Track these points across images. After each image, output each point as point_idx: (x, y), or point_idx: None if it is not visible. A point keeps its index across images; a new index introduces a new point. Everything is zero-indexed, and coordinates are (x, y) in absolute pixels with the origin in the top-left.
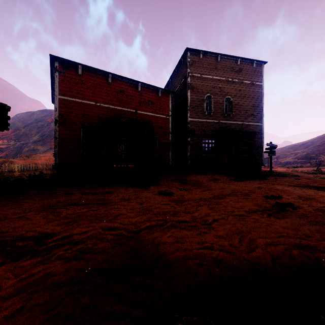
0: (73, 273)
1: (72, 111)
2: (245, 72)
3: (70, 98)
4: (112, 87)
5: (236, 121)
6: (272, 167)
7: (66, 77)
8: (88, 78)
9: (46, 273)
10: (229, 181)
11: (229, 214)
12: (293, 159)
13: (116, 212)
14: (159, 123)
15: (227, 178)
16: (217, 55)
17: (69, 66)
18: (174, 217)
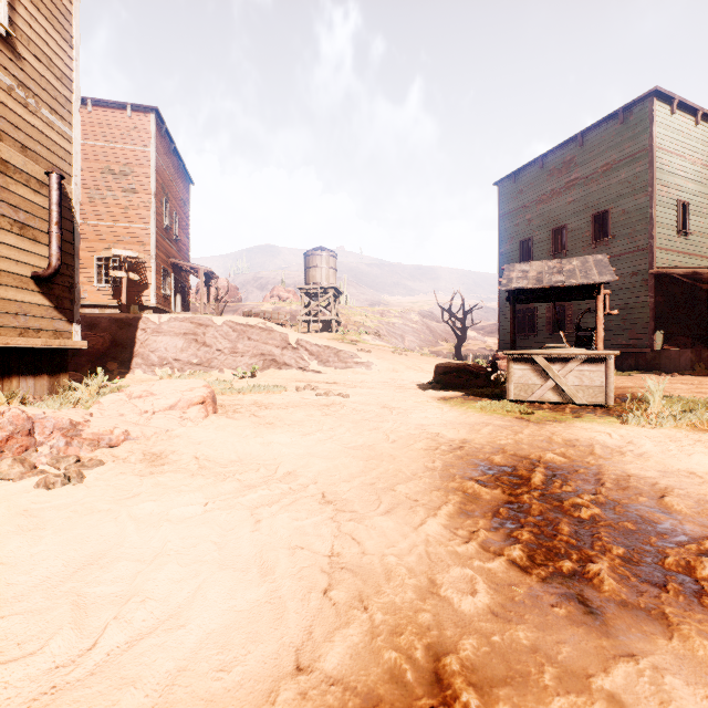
0: None
1: None
2: None
3: None
4: None
5: None
6: None
7: None
8: None
9: None
10: None
11: None
12: None
13: None
14: None
15: None
16: None
17: None
18: None
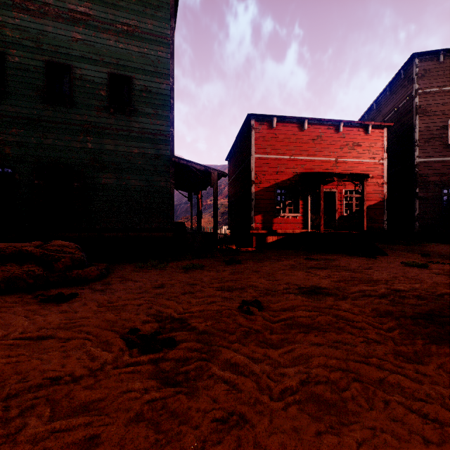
0: (412, 313)
1: (266, 169)
2: None
3: (265, 155)
4: (308, 134)
5: None
6: None
7: (261, 133)
8: (281, 130)
9: (385, 310)
10: None
11: None
12: None
13: (378, 278)
14: (368, 171)
15: None
16: None
17: (263, 121)
18: None
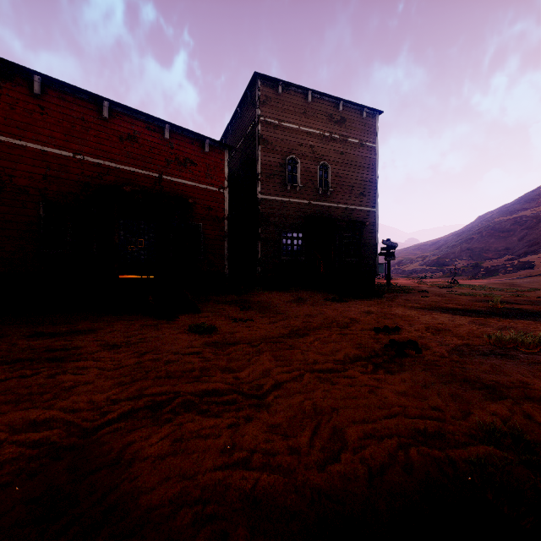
0: None
1: (19, 167)
2: (350, 124)
3: (15, 139)
4: (112, 126)
5: (337, 203)
6: (392, 278)
7: (4, 96)
8: (56, 105)
9: None
10: (323, 302)
11: (308, 369)
12: (421, 266)
13: (73, 379)
14: (206, 201)
15: (321, 297)
16: (306, 92)
17: (11, 75)
18: (197, 384)
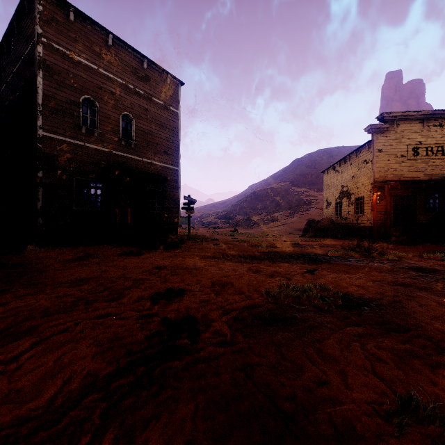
0: None
1: None
2: (154, 84)
3: None
4: None
5: (142, 157)
6: (195, 229)
7: None
8: None
9: None
10: (116, 258)
11: None
12: (215, 219)
13: None
14: None
15: (117, 251)
16: (106, 33)
17: None
18: None
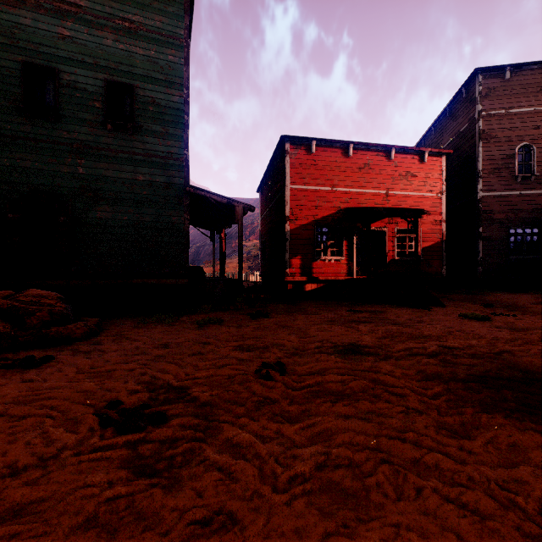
0: (464, 375)
1: (304, 203)
2: None
3: (302, 186)
4: (353, 161)
5: None
6: None
7: (297, 160)
8: (322, 156)
9: (433, 372)
10: None
11: None
12: None
13: (430, 333)
14: (424, 207)
15: None
16: None
17: (300, 145)
18: (534, 345)
